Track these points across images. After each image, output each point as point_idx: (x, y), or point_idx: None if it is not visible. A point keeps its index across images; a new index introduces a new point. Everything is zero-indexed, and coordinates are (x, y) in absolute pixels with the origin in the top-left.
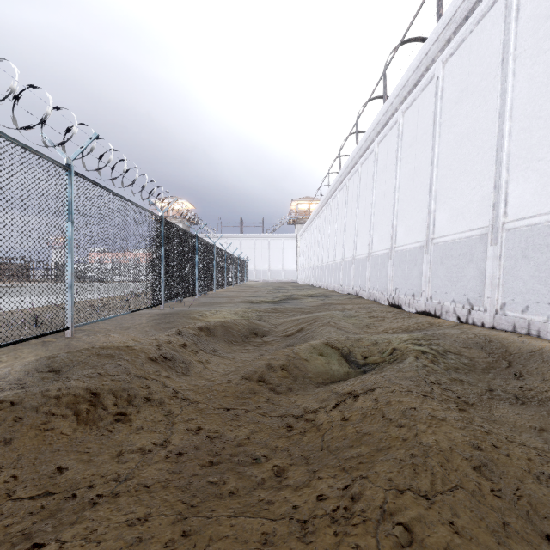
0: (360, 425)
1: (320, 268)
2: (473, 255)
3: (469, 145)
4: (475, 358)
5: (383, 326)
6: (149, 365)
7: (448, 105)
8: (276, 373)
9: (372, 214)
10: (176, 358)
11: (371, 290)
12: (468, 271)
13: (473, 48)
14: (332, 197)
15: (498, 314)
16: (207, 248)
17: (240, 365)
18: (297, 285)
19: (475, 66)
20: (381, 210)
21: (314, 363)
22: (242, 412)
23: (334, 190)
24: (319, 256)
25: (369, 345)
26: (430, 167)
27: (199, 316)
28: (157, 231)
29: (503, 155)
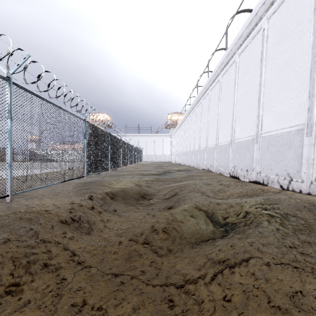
0: (247, 314)
1: (185, 154)
2: (292, 144)
3: (288, 70)
4: (308, 219)
5: (230, 191)
6: (58, 228)
7: (271, 46)
8: (158, 235)
9: (218, 120)
10: (83, 220)
11: (218, 167)
12: (288, 155)
13: (291, 5)
14: (192, 111)
15: (313, 185)
16: (116, 141)
17: (132, 223)
18: (171, 164)
19: (292, 17)
20: (224, 117)
21: (188, 224)
22: (128, 278)
23: (194, 106)
24: (184, 146)
25: (226, 208)
26: (258, 87)
27: (108, 184)
28: (81, 129)
29: (315, 74)
